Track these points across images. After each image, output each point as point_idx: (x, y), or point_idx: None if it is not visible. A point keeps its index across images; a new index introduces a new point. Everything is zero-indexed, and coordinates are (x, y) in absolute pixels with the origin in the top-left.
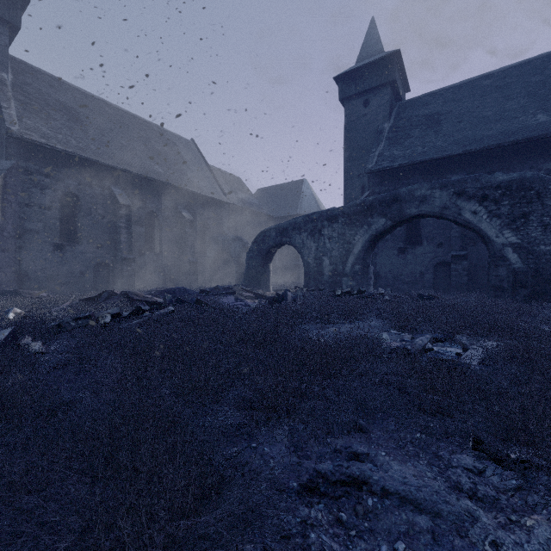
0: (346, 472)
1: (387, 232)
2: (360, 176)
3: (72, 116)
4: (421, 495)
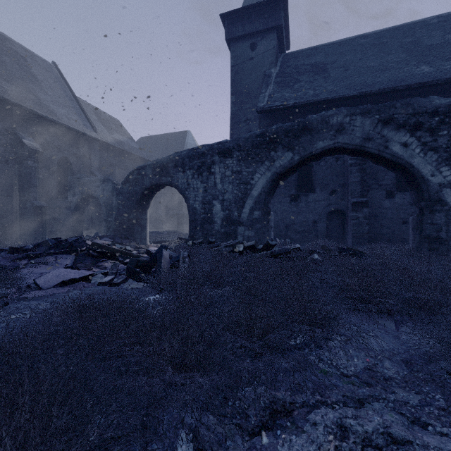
0: None
1: (293, 170)
2: (247, 122)
3: None
4: None
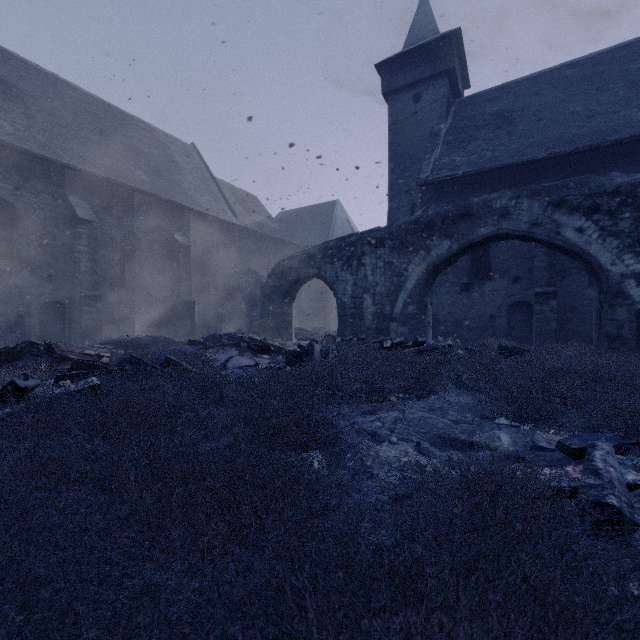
0: None
1: (452, 259)
2: (409, 192)
3: (11, 94)
4: None
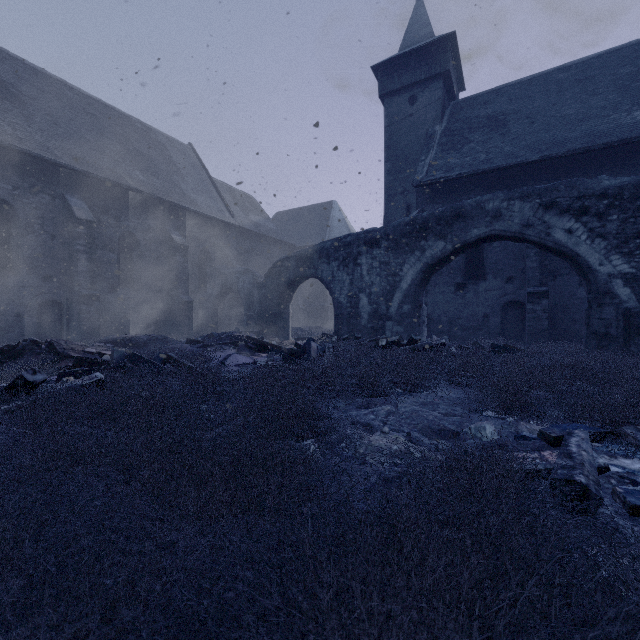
0: None
1: (447, 259)
2: (405, 193)
3: (9, 94)
4: None
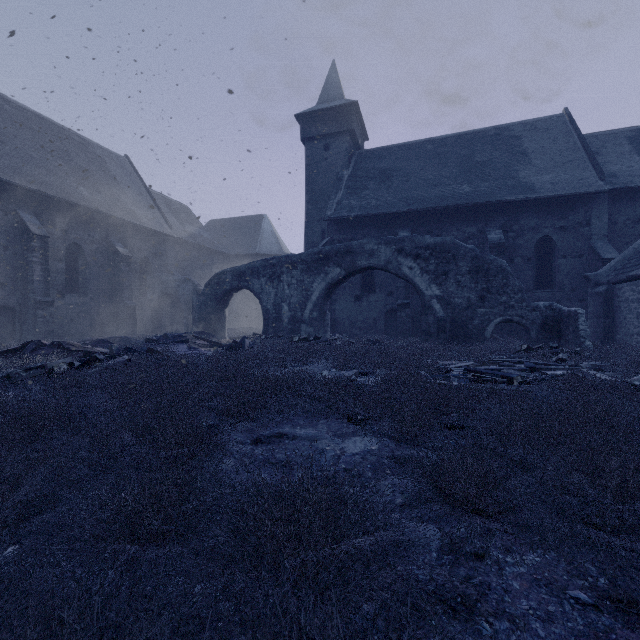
0: (276, 431)
1: (342, 281)
2: (321, 221)
3: None
4: (310, 434)
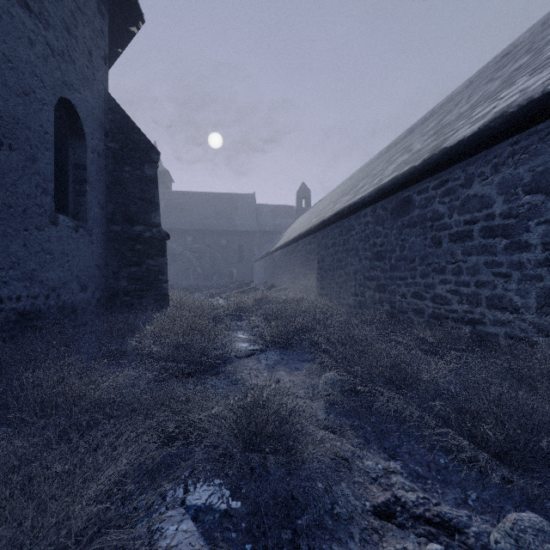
0: None
1: None
2: None
3: None
4: None
